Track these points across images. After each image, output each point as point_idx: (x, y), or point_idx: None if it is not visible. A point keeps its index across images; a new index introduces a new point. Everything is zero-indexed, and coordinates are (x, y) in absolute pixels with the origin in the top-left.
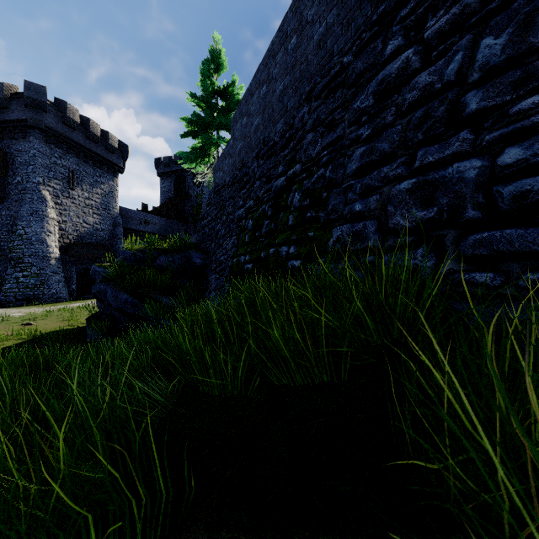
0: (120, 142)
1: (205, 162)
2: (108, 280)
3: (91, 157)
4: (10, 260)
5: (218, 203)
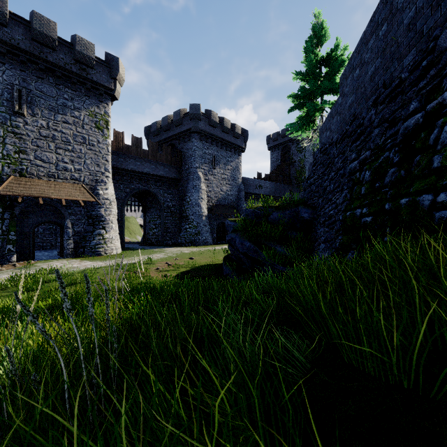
0: (243, 129)
1: (309, 128)
2: (236, 231)
3: (224, 145)
4: (183, 218)
5: (325, 161)
